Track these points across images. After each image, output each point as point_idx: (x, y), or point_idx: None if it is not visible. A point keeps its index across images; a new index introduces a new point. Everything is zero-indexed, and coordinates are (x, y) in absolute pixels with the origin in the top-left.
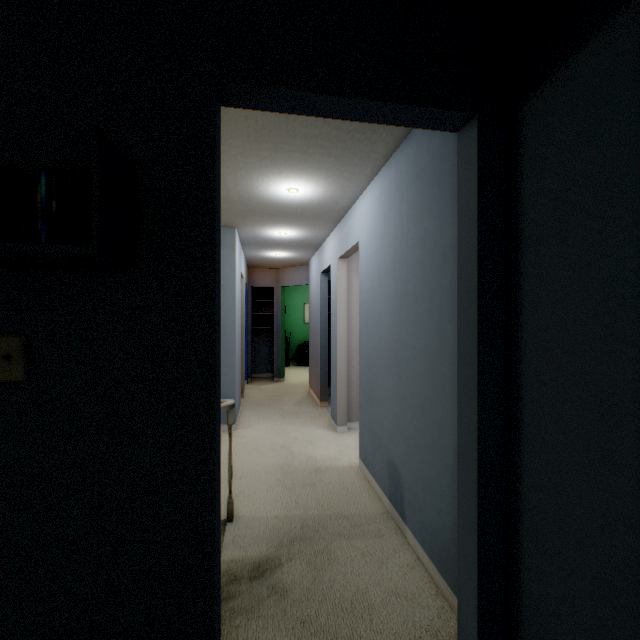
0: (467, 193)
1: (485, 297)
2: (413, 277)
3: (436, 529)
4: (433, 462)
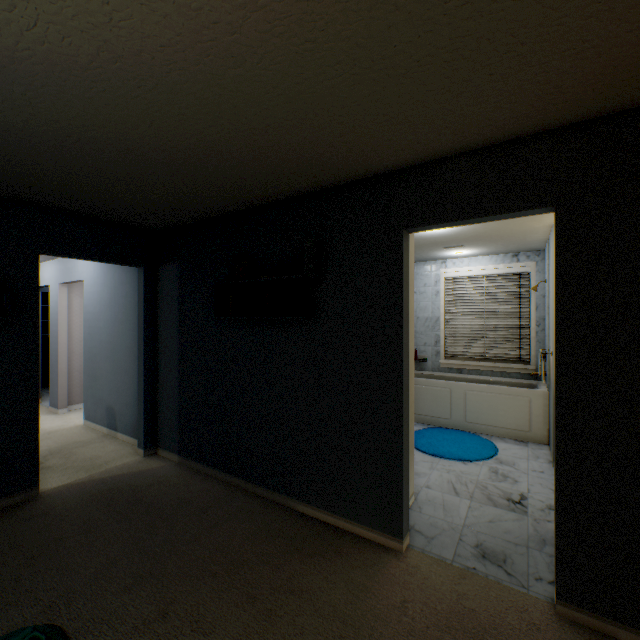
0: (142, 291)
1: (147, 326)
2: (122, 312)
3: (133, 421)
4: (132, 393)
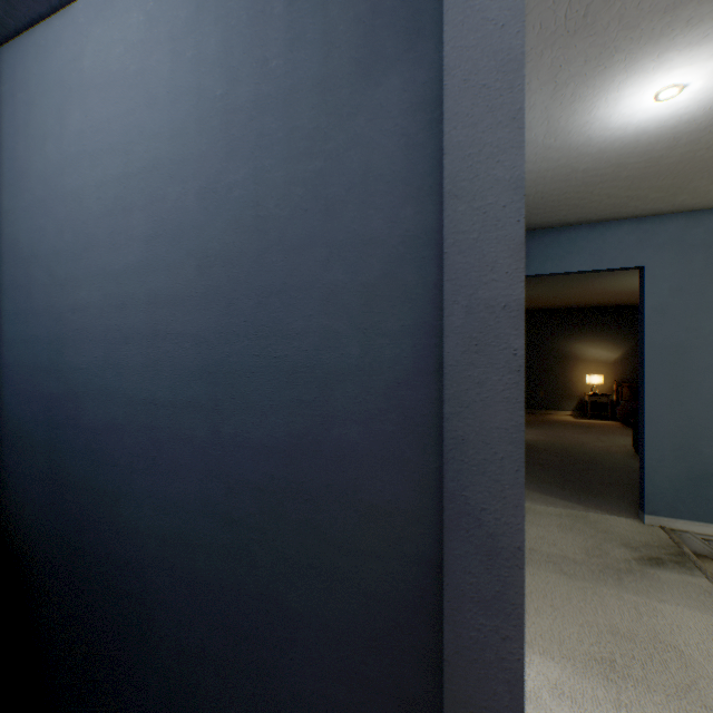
0: None
1: None
2: None
3: None
4: None
